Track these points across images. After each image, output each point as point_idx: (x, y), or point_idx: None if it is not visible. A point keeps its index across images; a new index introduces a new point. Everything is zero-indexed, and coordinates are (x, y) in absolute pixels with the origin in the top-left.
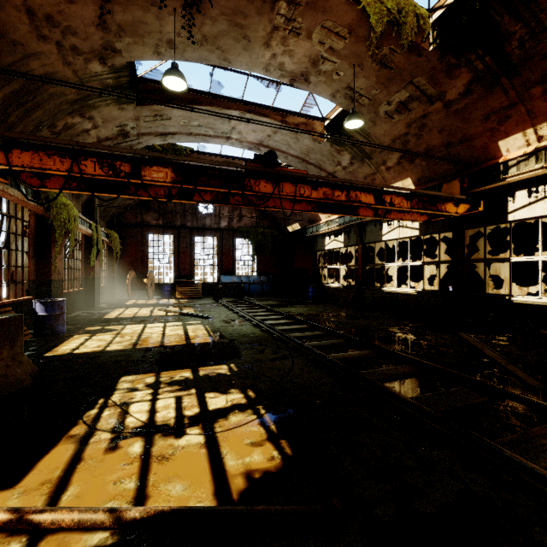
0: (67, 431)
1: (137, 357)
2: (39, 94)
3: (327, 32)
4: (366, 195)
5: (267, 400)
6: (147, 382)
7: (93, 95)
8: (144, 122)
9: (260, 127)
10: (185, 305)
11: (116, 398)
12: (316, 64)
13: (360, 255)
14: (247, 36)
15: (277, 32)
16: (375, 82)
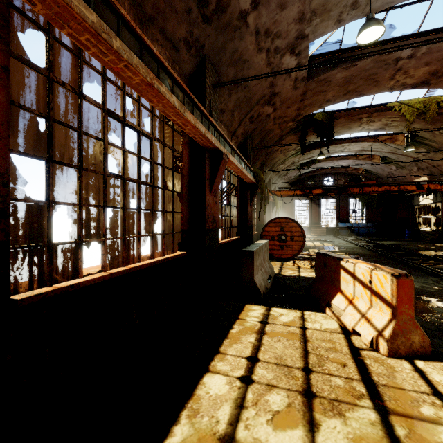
0: (304, 252)
1: (309, 247)
2: (274, 165)
3: (388, 118)
4: (410, 186)
5: (351, 254)
6: (316, 250)
7: (287, 158)
8: (302, 157)
9: (360, 145)
10: (317, 238)
11: (310, 251)
12: (387, 125)
13: (442, 209)
14: (349, 127)
15: (363, 123)
16: (425, 124)
